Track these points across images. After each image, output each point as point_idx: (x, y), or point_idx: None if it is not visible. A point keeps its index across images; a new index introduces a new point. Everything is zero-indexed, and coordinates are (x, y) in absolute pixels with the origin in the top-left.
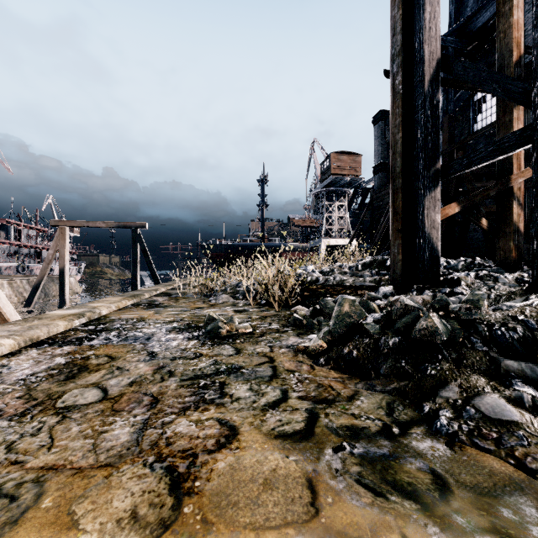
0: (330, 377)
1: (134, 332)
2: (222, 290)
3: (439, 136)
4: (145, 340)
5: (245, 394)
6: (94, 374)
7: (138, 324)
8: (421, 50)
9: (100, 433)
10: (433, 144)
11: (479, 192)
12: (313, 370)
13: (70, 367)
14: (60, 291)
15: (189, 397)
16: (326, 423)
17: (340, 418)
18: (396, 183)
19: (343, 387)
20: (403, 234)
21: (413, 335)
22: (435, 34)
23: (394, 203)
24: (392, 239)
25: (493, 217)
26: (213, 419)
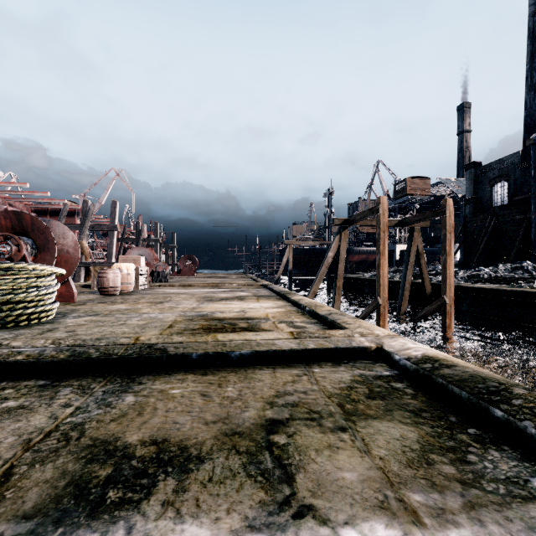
0: None
1: None
2: None
3: None
4: None
5: None
6: None
7: None
8: None
9: None
10: None
11: None
12: None
13: None
14: (289, 283)
15: None
16: None
17: None
18: None
19: None
20: None
21: None
22: None
23: None
24: None
25: None
26: None
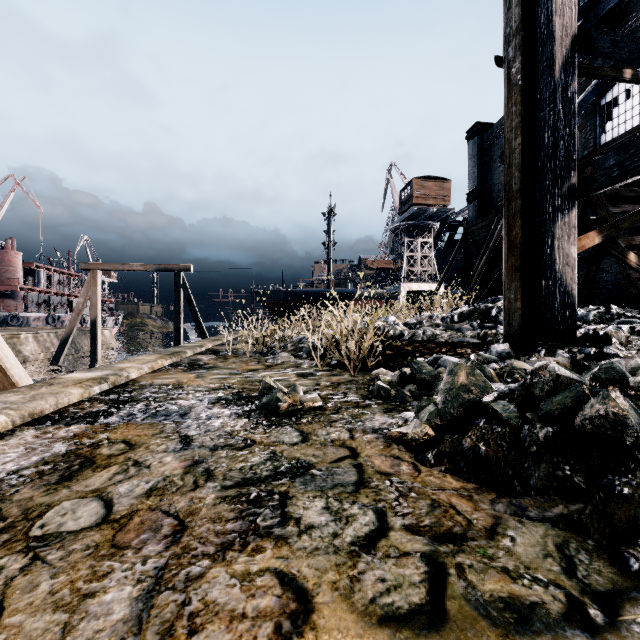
0: (448, 486)
1: (167, 404)
2: (281, 347)
3: (574, 140)
4: (179, 417)
5: (320, 519)
6: (100, 473)
7: (173, 392)
8: (550, 23)
9: (82, 597)
10: (566, 150)
11: (628, 216)
12: (418, 473)
13: (70, 460)
14: (91, 346)
15: (233, 521)
16: (463, 589)
17: (486, 577)
18: (512, 206)
19: (473, 509)
20: (523, 274)
21: (578, 425)
22: (570, 0)
23: (510, 232)
24: (507, 280)
25: (636, 252)
26: (269, 571)
